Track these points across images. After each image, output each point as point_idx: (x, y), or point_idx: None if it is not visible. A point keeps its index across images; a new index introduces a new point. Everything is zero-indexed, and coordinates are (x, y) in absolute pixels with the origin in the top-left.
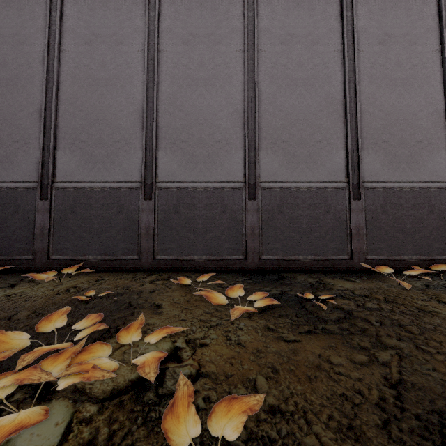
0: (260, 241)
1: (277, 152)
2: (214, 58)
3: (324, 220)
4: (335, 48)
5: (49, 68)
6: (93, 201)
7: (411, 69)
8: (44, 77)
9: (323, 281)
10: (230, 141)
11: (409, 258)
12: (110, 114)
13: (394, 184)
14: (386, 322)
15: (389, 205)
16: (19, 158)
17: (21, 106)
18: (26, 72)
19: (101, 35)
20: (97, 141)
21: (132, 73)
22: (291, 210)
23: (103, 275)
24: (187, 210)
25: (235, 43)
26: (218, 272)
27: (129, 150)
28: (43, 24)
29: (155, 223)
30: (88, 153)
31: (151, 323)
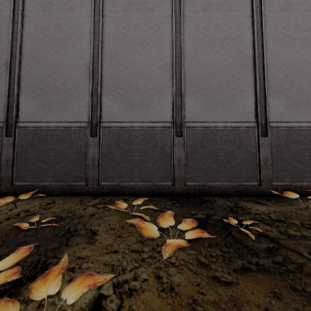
0: (185, 170)
1: (199, 97)
2: (148, 22)
3: (237, 153)
4: (246, 14)
5: (14, 30)
6: (49, 137)
7: (307, 31)
8: (9, 36)
9: (240, 204)
10: (161, 88)
11: (307, 184)
12: (63, 67)
13: (294, 123)
14: None
15: (291, 140)
16: None
17: None
18: None
19: (56, 3)
20: (53, 89)
21: (82, 34)
22: (211, 145)
23: (55, 199)
24: (126, 145)
25: (165, 10)
26: (151, 195)
27: (79, 96)
28: None
29: (99, 155)
30: (45, 99)
31: (82, 256)
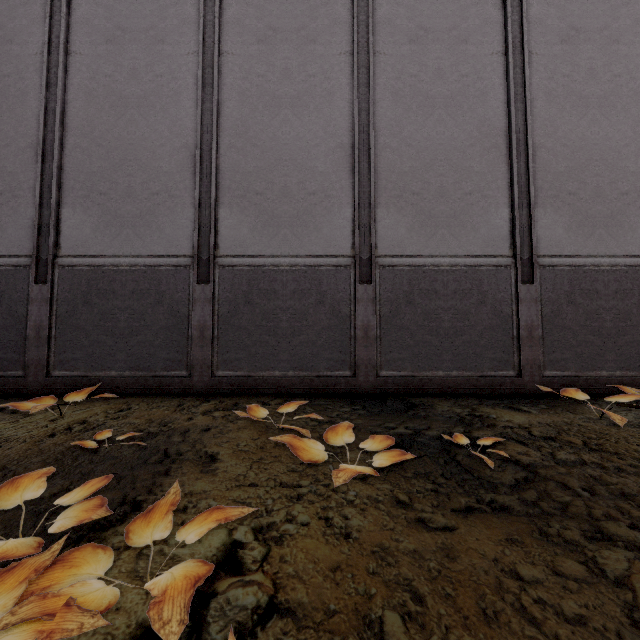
0: (377, 348)
1: (404, 209)
2: (306, 65)
3: (477, 315)
4: (493, 49)
5: (51, 80)
6: (118, 285)
7: (611, 81)
8: (42, 93)
9: (479, 411)
10: (331, 192)
11: (609, 374)
12: (145, 151)
13: (585, 259)
14: (599, 489)
15: (579, 292)
16: (3, 219)
17: (7, 138)
18: (15, 87)
19: (131, 28)
20: (125, 193)
21: (179, 88)
22: (426, 300)
23: (132, 402)
24: (264, 300)
25: (339, 41)
26: (312, 396)
27: (175, 207)
28: (42, 11)
29: (213, 320)
30: (110, 212)
31: (196, 490)
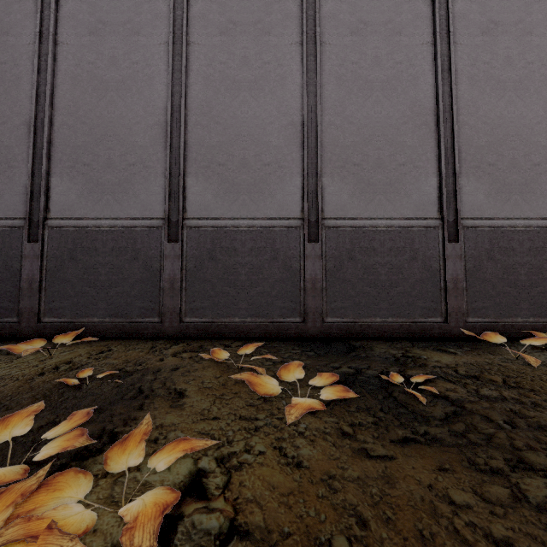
0: (323, 298)
1: (346, 178)
2: (262, 54)
3: (409, 270)
4: (424, 40)
5: (41, 66)
6: (100, 243)
7: (525, 68)
8: (34, 77)
9: (411, 353)
10: (283, 163)
11: (524, 320)
12: (123, 128)
13: (503, 221)
14: (519, 422)
15: (497, 249)
16: (0, 187)
17: (4, 117)
18: (11, 72)
19: (111, 22)
20: (106, 164)
21: (153, 73)
22: (365, 257)
23: (111, 344)
24: (226, 257)
25: (290, 33)
26: (267, 339)
27: (149, 176)
28: (34, 7)
29: (182, 273)
30: (93, 180)
31: (166, 423)
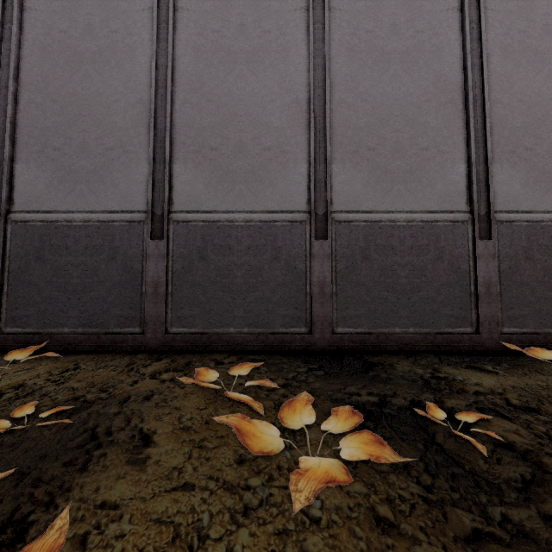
0: (333, 304)
1: (360, 165)
2: (261, 21)
3: (434, 271)
4: (449, 5)
5: (5, 35)
6: (71, 241)
7: None
8: None
9: (442, 372)
10: (286, 148)
11: None
12: (99, 107)
13: (543, 215)
14: None
15: (537, 247)
16: None
17: None
18: None
19: None
20: (79, 149)
21: (134, 43)
22: (382, 256)
23: (81, 360)
24: (219, 256)
25: None
26: (267, 353)
27: (129, 163)
28: None
29: (167, 276)
30: (64, 167)
31: (112, 499)
